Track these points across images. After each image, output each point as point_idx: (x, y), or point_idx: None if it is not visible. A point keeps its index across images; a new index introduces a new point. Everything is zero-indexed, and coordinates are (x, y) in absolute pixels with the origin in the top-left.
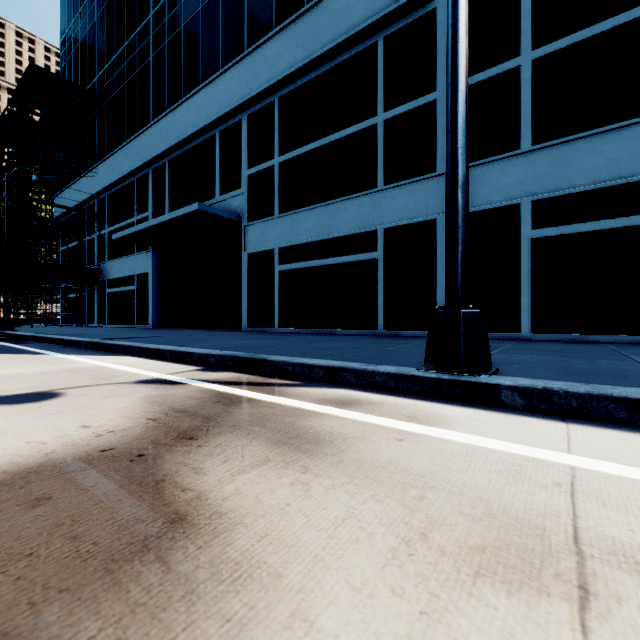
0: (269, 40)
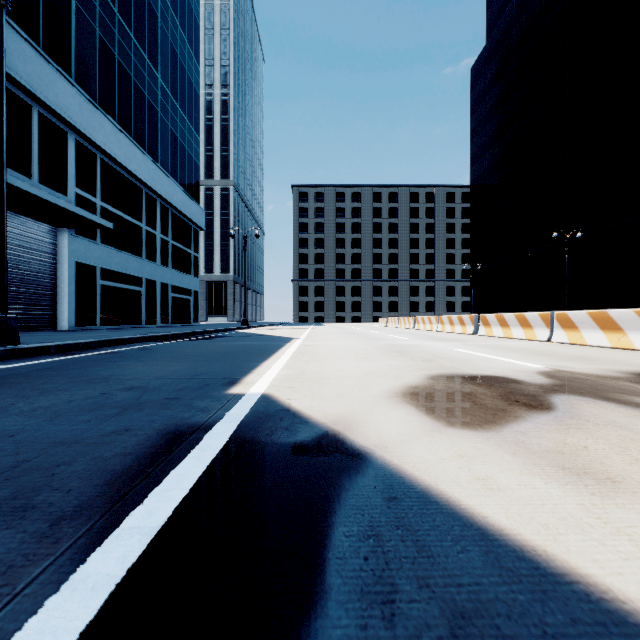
0: (106, 117)
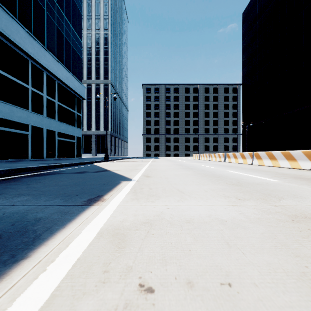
0: None
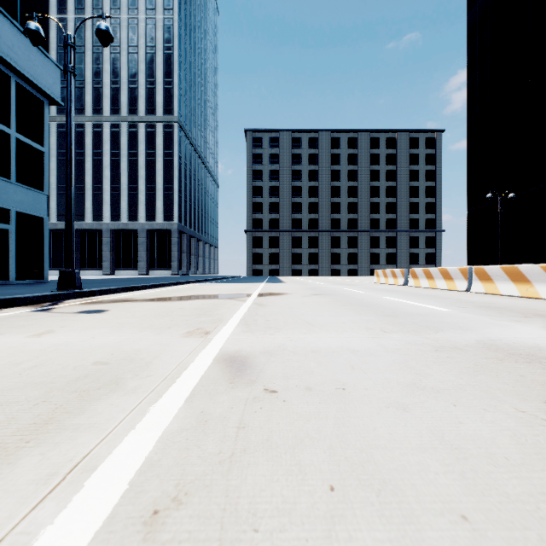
0: None
